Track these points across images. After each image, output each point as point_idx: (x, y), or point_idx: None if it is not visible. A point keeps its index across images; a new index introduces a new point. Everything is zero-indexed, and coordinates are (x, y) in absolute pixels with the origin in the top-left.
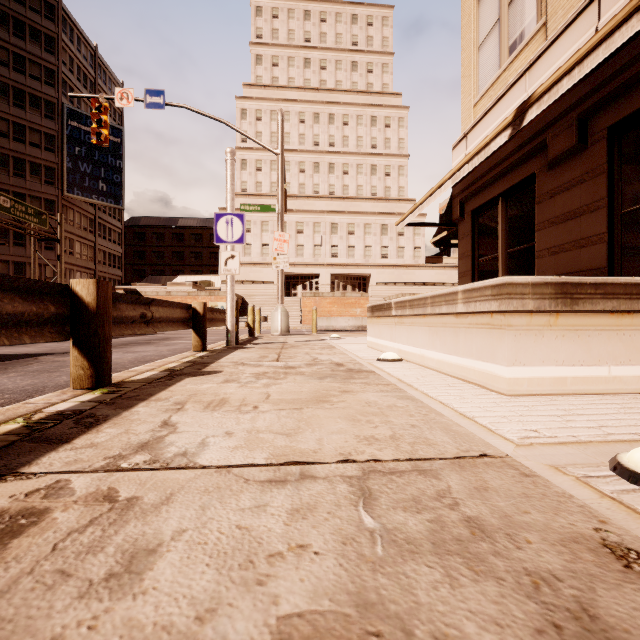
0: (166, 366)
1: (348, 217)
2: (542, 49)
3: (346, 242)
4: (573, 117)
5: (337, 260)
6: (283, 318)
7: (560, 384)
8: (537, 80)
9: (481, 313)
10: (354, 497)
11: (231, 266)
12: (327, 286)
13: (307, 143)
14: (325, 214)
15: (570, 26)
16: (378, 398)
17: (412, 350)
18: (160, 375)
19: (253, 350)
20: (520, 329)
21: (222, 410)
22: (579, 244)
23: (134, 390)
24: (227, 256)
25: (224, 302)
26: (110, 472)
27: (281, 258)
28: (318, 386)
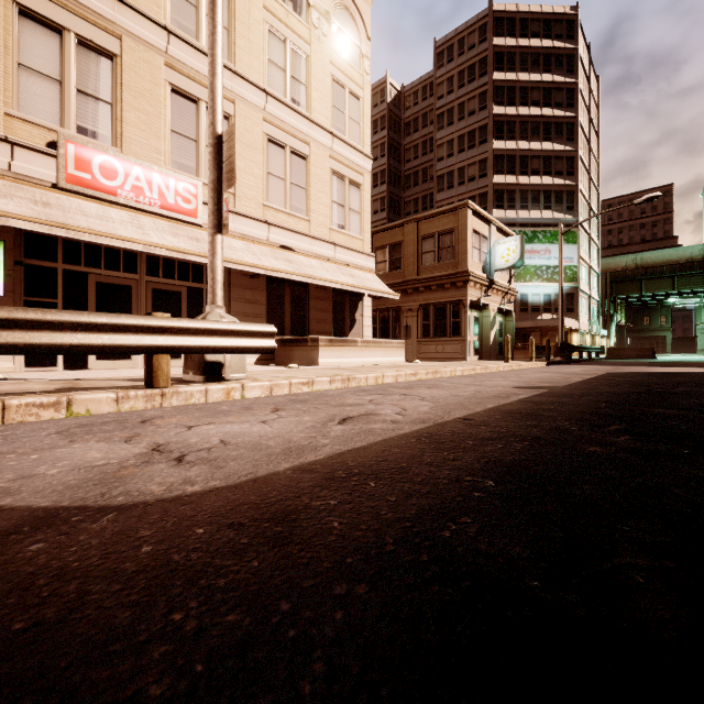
0: None
1: None
2: None
3: None
4: None
5: None
6: None
7: None
8: None
9: None
10: None
11: None
12: None
13: None
14: None
15: None
16: None
17: None
18: None
19: None
20: None
21: None
22: None
23: None
24: None
25: None
26: None
27: None
28: None
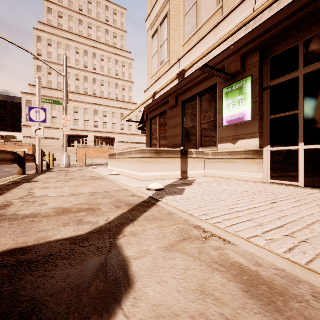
0: (9, 180)
1: (104, 108)
2: (168, 69)
3: (103, 120)
4: (174, 95)
5: (98, 129)
6: (67, 159)
7: (156, 177)
8: (167, 79)
9: (137, 158)
10: (90, 196)
11: (39, 133)
12: (92, 142)
13: (80, 65)
14: (91, 104)
15: (174, 66)
16: (104, 183)
17: (122, 170)
18: (10, 183)
19: (52, 174)
20: (145, 162)
21: (49, 189)
22: (176, 136)
23: (3, 187)
24: (36, 128)
25: (26, 149)
26: (22, 199)
27: (66, 128)
28: (84, 182)
